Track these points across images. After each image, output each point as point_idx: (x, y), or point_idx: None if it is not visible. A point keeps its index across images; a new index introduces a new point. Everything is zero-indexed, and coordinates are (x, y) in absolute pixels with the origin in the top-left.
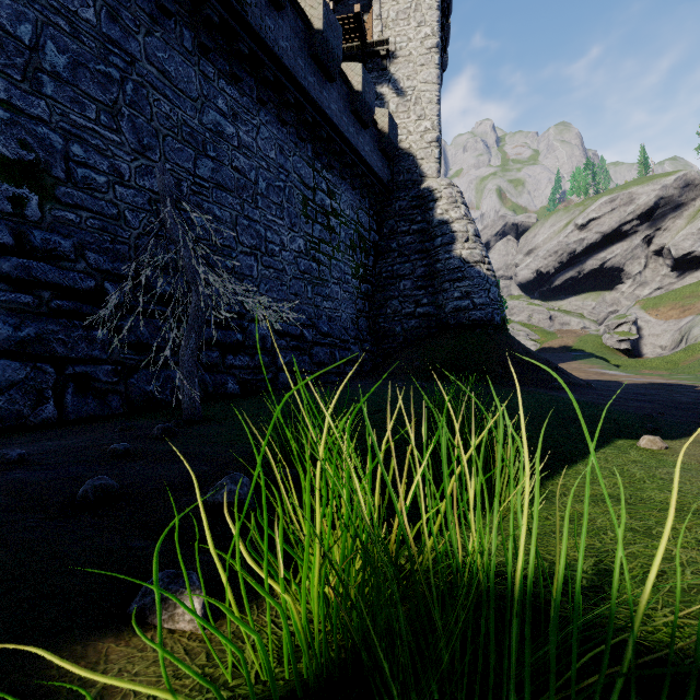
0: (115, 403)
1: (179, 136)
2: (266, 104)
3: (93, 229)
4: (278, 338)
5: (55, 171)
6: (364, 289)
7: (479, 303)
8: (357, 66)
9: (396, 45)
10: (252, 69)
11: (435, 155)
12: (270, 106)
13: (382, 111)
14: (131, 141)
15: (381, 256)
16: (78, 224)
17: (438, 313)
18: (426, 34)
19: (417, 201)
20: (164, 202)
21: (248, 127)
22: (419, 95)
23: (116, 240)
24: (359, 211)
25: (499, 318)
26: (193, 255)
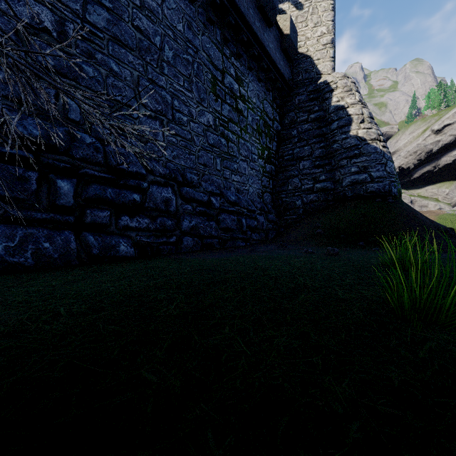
0: None
1: None
2: None
3: None
4: (183, 202)
5: None
6: (269, 169)
7: (376, 176)
8: None
9: None
10: None
11: (330, 55)
12: None
13: (284, 16)
14: None
15: (282, 142)
16: None
17: (335, 187)
18: None
19: (314, 94)
20: None
21: None
22: (315, 6)
23: None
24: (264, 102)
25: (396, 190)
26: None
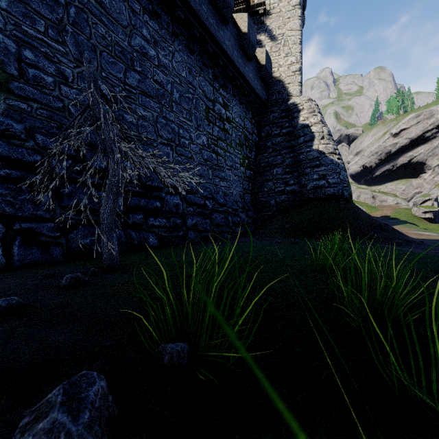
0: (56, 252)
1: (113, 52)
2: (179, 36)
3: (42, 117)
4: (187, 206)
5: (9, 69)
6: (248, 174)
7: (332, 182)
8: (244, 15)
9: (270, 5)
10: (168, 10)
11: (298, 80)
12: (182, 39)
13: (261, 49)
14: (74, 52)
15: (260, 152)
16: (29, 112)
17: (301, 190)
18: None
19: (285, 113)
20: (89, 87)
21: (166, 52)
22: (287, 39)
23: (61, 127)
24: (245, 120)
25: (347, 193)
26: (110, 128)
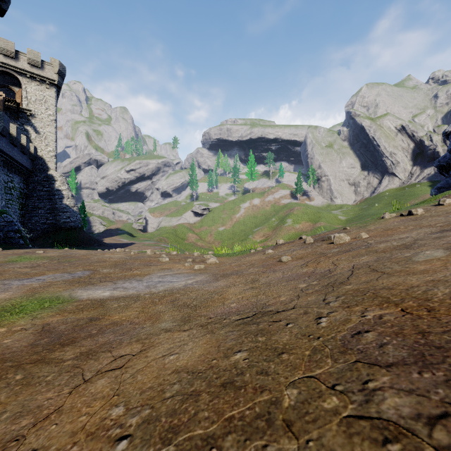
0: None
1: None
2: None
3: None
4: None
5: None
6: (22, 213)
7: (73, 220)
8: (24, 136)
9: (35, 112)
10: None
11: (55, 161)
12: None
13: (31, 144)
14: None
15: (28, 198)
16: None
17: (57, 223)
18: (50, 114)
19: (46, 179)
20: None
21: None
22: (47, 136)
23: None
24: (20, 183)
25: (80, 225)
26: None
